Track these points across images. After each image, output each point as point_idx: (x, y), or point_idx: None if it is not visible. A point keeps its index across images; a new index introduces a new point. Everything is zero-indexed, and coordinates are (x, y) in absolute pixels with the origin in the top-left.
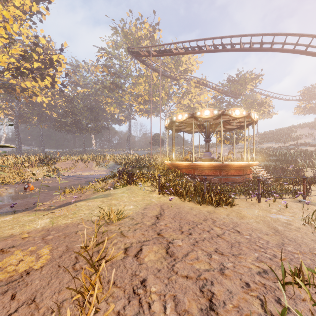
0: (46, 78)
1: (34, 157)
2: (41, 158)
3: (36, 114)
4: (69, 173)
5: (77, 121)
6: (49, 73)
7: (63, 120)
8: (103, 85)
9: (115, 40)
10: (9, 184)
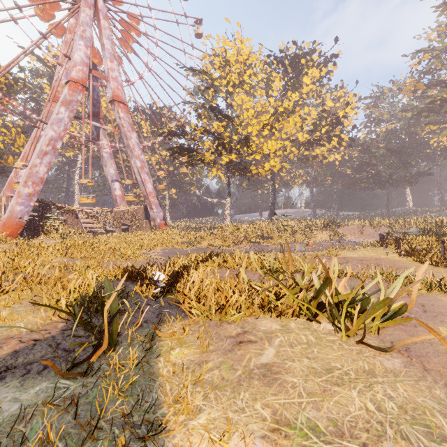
0: (333, 140)
1: (321, 221)
2: (325, 223)
3: (329, 175)
4: (351, 238)
5: (374, 174)
6: (335, 134)
7: (357, 175)
8: (418, 109)
9: (444, 22)
10: (299, 242)
